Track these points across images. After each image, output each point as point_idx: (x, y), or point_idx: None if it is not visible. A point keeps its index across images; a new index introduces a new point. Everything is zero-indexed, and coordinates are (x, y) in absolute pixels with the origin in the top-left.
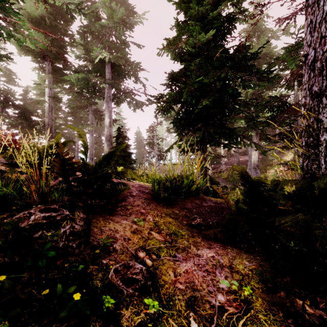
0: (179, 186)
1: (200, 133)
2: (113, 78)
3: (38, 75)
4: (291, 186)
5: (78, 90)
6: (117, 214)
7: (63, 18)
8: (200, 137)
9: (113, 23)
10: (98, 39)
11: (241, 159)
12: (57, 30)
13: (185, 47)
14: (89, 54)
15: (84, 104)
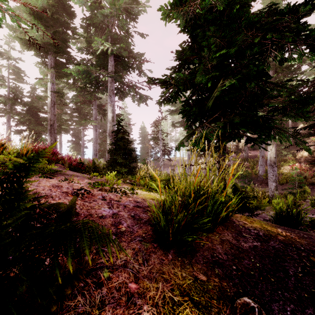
0: (200, 212)
1: (220, 125)
2: (116, 71)
3: (39, 70)
4: (311, 185)
5: (82, 85)
6: (68, 314)
7: (65, 12)
8: (221, 130)
9: (114, 10)
10: (102, 31)
11: (250, 154)
12: (59, 23)
13: (200, 11)
14: (91, 46)
15: (87, 100)
